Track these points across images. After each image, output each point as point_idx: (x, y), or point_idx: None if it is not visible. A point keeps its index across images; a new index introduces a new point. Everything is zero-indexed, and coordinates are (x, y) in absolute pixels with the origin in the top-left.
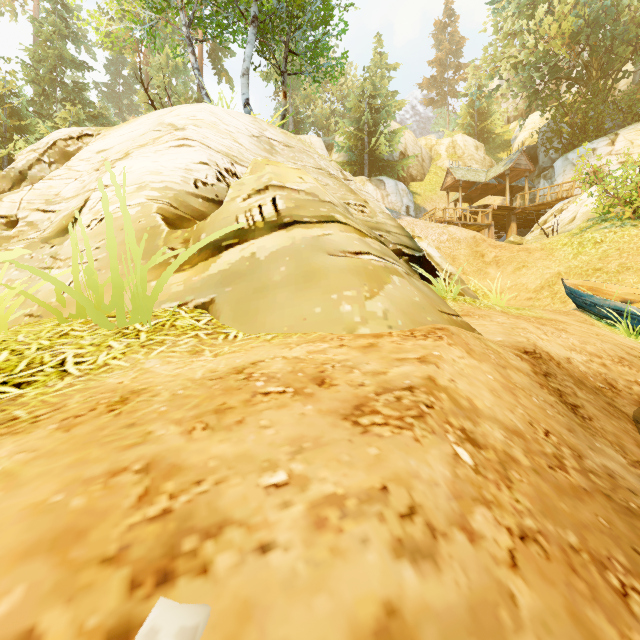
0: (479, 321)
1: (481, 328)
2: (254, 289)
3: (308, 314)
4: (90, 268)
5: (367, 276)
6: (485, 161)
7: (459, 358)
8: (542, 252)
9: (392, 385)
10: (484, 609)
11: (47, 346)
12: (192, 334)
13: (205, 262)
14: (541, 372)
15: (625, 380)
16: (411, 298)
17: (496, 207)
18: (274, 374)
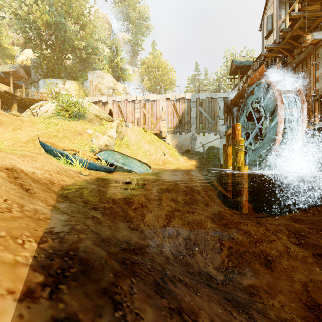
0: None
1: None
2: None
3: None
4: None
5: None
6: None
7: None
8: (30, 123)
9: None
10: None
11: None
12: None
13: None
14: (13, 176)
15: (58, 179)
16: None
17: (3, 91)
18: None
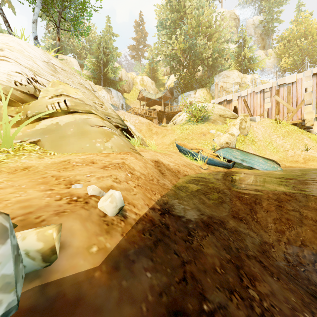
0: (144, 153)
1: (144, 155)
2: (59, 137)
3: (84, 146)
4: None
5: (105, 135)
6: (155, 90)
7: (133, 159)
8: (171, 131)
9: (113, 163)
10: (128, 189)
11: None
12: (35, 152)
13: (32, 124)
14: (157, 165)
15: (183, 170)
16: (120, 143)
17: (158, 110)
18: (78, 161)
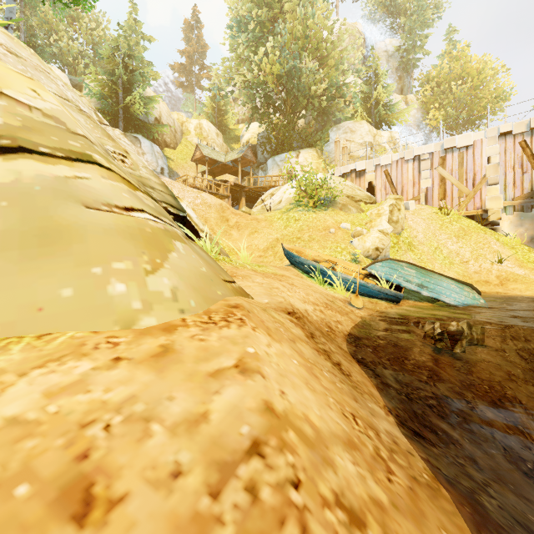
0: (245, 282)
1: (249, 290)
2: None
3: (47, 300)
4: None
5: (145, 241)
6: (223, 147)
7: (268, 347)
8: (266, 222)
9: (228, 449)
10: None
11: None
12: None
13: None
14: (309, 334)
15: (334, 321)
16: (198, 269)
17: (233, 183)
18: None
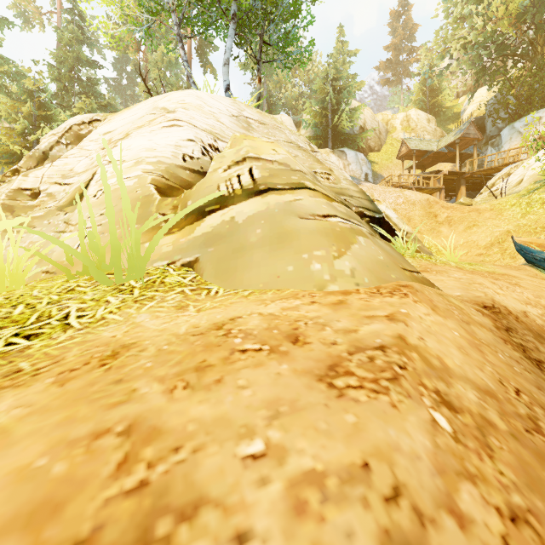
0: (437, 276)
1: (440, 283)
2: (233, 249)
3: (281, 272)
4: (91, 232)
5: (335, 237)
6: (436, 132)
7: (425, 315)
8: (491, 212)
9: (364, 344)
10: None
11: (56, 300)
12: (178, 290)
13: (191, 226)
14: (502, 327)
15: None
16: (376, 257)
17: (447, 172)
18: (251, 331)
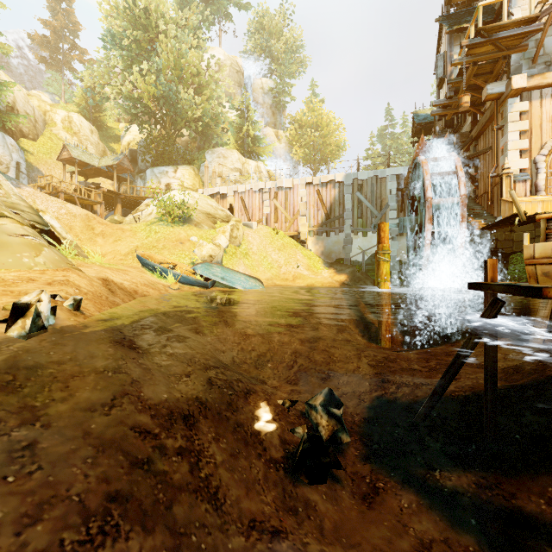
0: (86, 269)
1: (86, 271)
2: None
3: (5, 262)
4: None
5: (33, 247)
6: (99, 145)
7: (76, 277)
8: (131, 232)
9: (57, 280)
10: None
11: None
12: None
13: None
14: (106, 284)
15: (143, 290)
16: (54, 257)
17: (106, 190)
18: (14, 279)
